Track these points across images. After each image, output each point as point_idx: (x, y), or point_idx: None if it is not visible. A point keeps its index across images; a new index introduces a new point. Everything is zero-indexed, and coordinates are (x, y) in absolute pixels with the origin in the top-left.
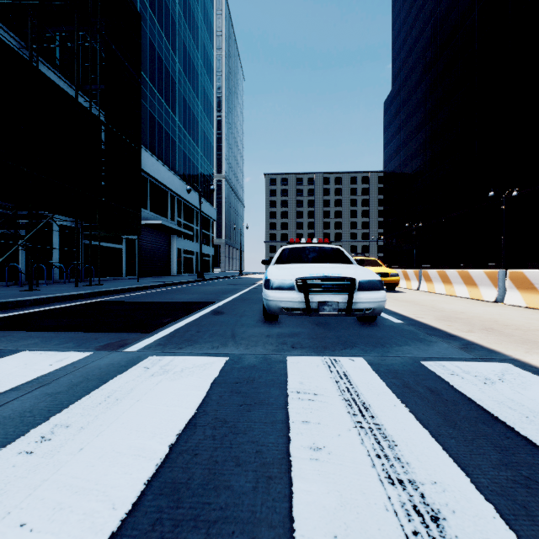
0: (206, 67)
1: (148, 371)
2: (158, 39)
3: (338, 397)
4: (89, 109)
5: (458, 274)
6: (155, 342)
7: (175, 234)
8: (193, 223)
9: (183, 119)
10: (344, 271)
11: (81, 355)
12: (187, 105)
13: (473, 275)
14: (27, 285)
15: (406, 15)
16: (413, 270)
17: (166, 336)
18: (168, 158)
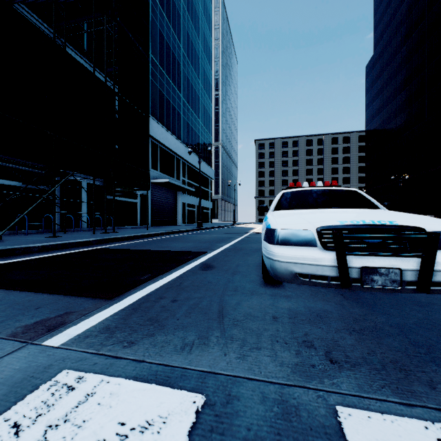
0: (206, 52)
1: None
2: (166, 29)
3: None
4: (105, 82)
5: None
6: (104, 322)
7: (180, 191)
8: (195, 182)
9: (186, 95)
10: (395, 217)
11: None
12: (190, 84)
13: None
14: (59, 232)
15: None
16: None
17: (127, 308)
18: (175, 128)
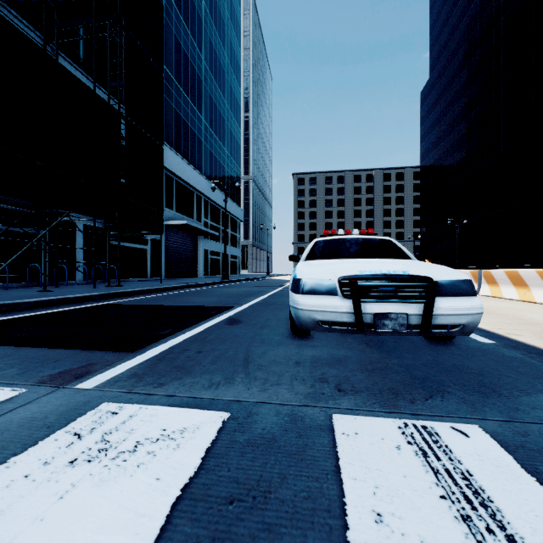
0: (233, 65)
1: (73, 448)
2: (184, 36)
3: None
4: (108, 101)
5: (538, 274)
6: (130, 370)
7: (201, 235)
8: (219, 224)
9: (209, 118)
10: (411, 267)
11: (1, 396)
12: (213, 104)
13: None
14: (48, 286)
15: None
16: (470, 271)
17: (152, 359)
18: (194, 158)
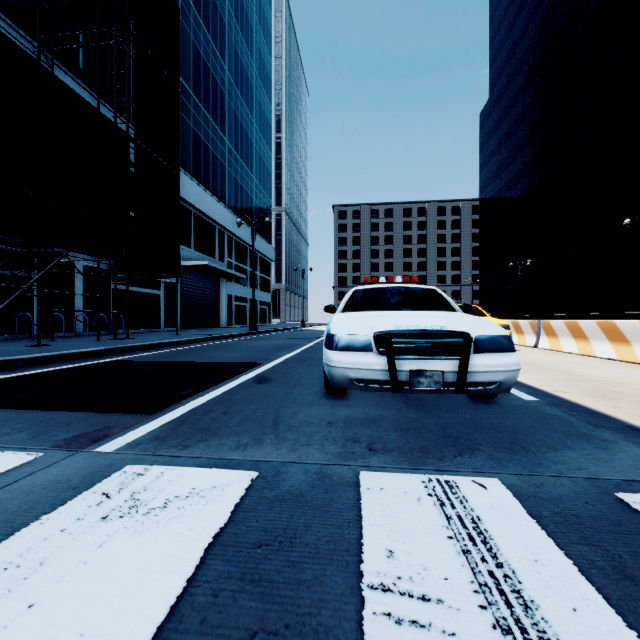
0: (262, 78)
1: (103, 506)
2: (204, 43)
3: (482, 613)
4: (115, 122)
5: (598, 325)
6: (152, 432)
7: (225, 277)
8: (246, 264)
9: (234, 139)
10: (450, 322)
11: (17, 461)
12: (239, 123)
13: (623, 328)
14: (42, 339)
15: (509, 3)
16: (529, 321)
17: (174, 421)
18: (216, 186)
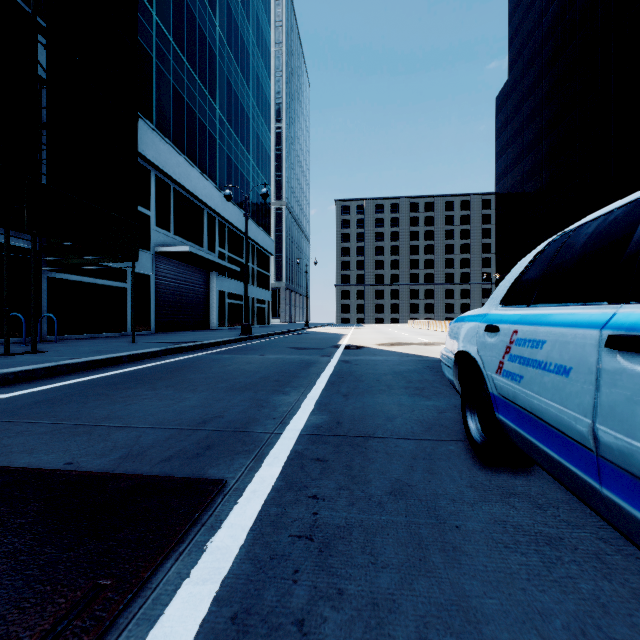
0: (260, 48)
1: None
2: None
3: None
4: None
5: None
6: None
7: (215, 270)
8: (241, 257)
9: (226, 109)
10: None
11: None
12: (233, 92)
13: None
14: None
15: None
16: None
17: None
18: (204, 161)
